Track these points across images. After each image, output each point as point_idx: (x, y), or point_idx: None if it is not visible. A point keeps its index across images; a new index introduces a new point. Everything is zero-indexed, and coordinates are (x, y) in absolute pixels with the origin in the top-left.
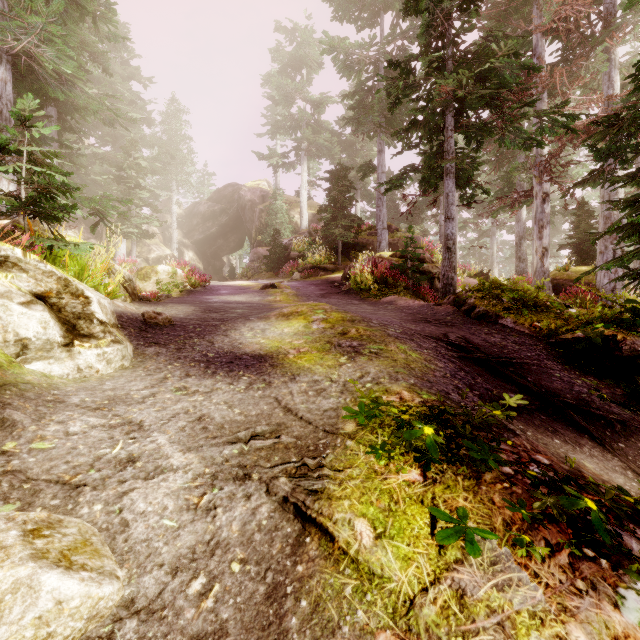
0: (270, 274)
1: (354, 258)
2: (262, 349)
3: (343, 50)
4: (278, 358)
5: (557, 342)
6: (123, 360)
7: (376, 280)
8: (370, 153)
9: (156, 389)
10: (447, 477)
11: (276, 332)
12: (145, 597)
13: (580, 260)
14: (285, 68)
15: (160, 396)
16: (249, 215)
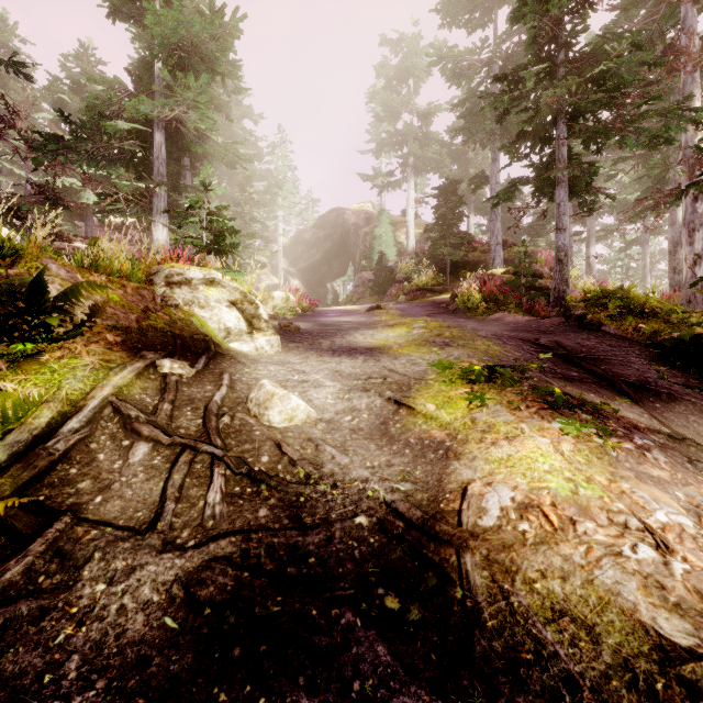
0: (375, 298)
1: (464, 278)
2: (372, 345)
3: (451, 59)
4: (384, 349)
5: (653, 343)
6: (279, 347)
7: (485, 298)
8: (485, 161)
9: (305, 360)
10: (485, 390)
11: (382, 336)
12: (326, 419)
13: None
14: (390, 82)
15: (309, 363)
16: (353, 239)
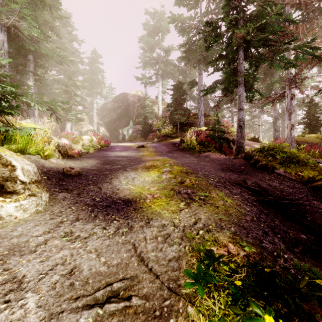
0: (142, 139)
1: (186, 130)
2: (130, 194)
3: (180, 21)
4: (139, 202)
5: (317, 187)
6: (37, 206)
7: (198, 143)
8: (194, 75)
9: (50, 235)
10: None
11: (140, 180)
12: None
13: (310, 131)
14: (150, 33)
15: (50, 243)
16: (132, 109)
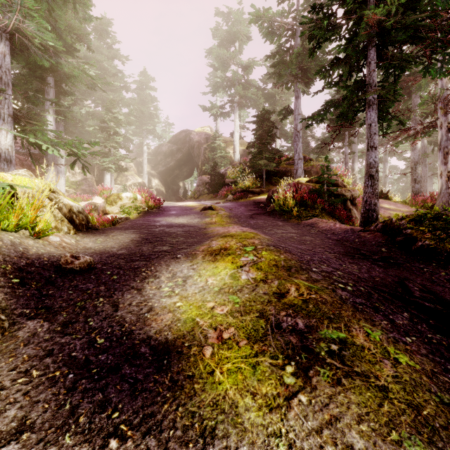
0: (211, 196)
1: (275, 183)
2: (172, 327)
3: (267, 18)
4: (188, 357)
5: None
6: None
7: (296, 203)
8: (287, 102)
9: None
10: None
11: (198, 284)
12: None
13: None
14: (222, 42)
15: None
16: (197, 152)
